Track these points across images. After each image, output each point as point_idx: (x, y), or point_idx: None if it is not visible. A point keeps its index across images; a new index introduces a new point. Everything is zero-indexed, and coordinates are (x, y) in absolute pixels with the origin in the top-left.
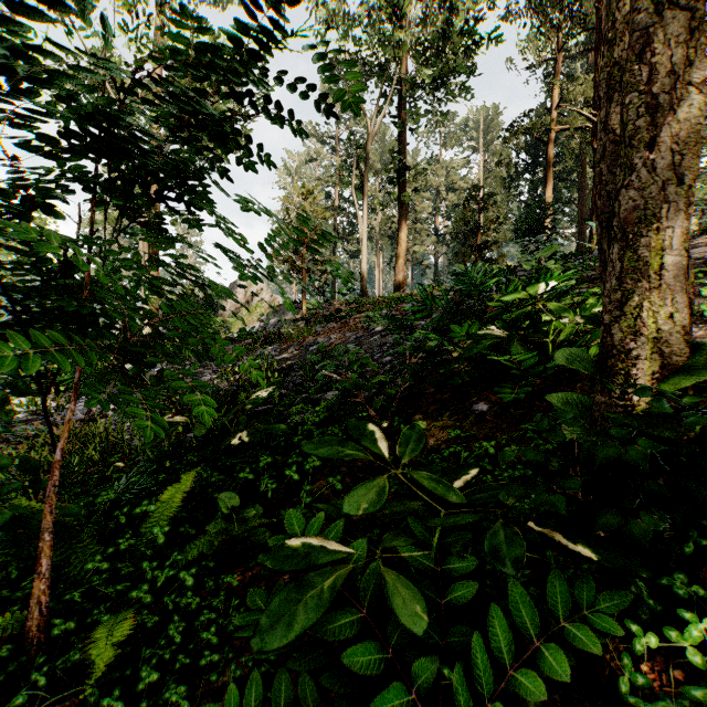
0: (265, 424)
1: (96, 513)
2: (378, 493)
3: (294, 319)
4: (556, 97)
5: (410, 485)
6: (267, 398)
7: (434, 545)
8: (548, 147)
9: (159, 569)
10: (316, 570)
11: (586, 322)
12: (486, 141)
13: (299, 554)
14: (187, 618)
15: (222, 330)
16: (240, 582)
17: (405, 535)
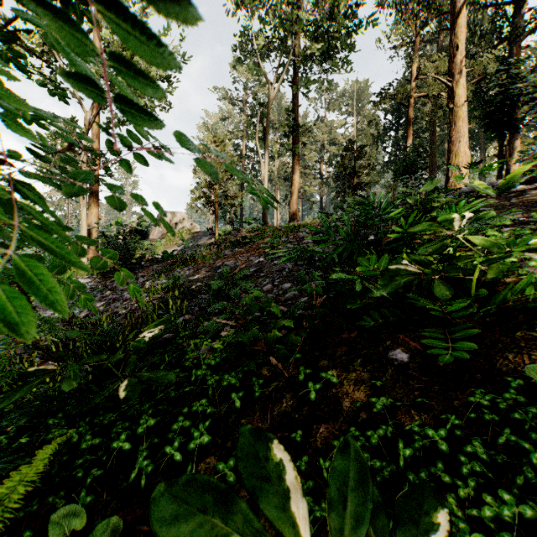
0: (152, 372)
1: None
2: None
3: (208, 244)
4: (415, 71)
5: None
6: (162, 334)
7: None
8: (409, 110)
9: None
10: None
11: None
12: (359, 107)
13: None
14: None
15: (148, 253)
16: None
17: None
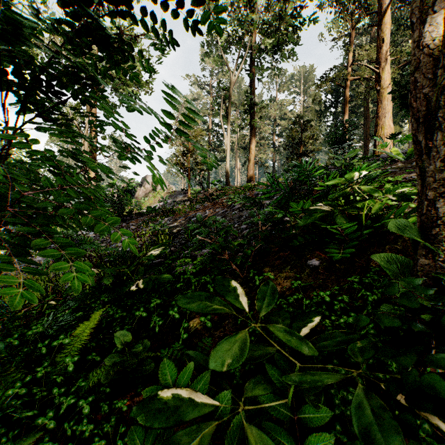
0: (156, 274)
1: (29, 341)
2: (240, 347)
3: (182, 200)
4: (350, 58)
5: (268, 338)
6: (159, 254)
7: (291, 394)
8: (345, 90)
9: (67, 392)
10: (183, 428)
11: (398, 199)
12: (305, 88)
13: (169, 407)
14: (83, 440)
15: (136, 207)
16: (128, 407)
17: (264, 382)
